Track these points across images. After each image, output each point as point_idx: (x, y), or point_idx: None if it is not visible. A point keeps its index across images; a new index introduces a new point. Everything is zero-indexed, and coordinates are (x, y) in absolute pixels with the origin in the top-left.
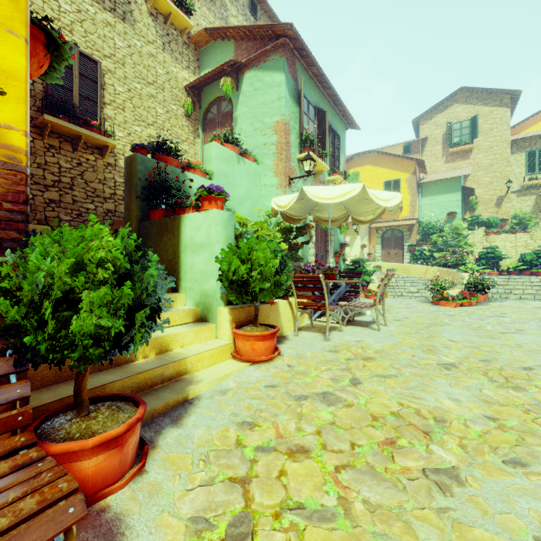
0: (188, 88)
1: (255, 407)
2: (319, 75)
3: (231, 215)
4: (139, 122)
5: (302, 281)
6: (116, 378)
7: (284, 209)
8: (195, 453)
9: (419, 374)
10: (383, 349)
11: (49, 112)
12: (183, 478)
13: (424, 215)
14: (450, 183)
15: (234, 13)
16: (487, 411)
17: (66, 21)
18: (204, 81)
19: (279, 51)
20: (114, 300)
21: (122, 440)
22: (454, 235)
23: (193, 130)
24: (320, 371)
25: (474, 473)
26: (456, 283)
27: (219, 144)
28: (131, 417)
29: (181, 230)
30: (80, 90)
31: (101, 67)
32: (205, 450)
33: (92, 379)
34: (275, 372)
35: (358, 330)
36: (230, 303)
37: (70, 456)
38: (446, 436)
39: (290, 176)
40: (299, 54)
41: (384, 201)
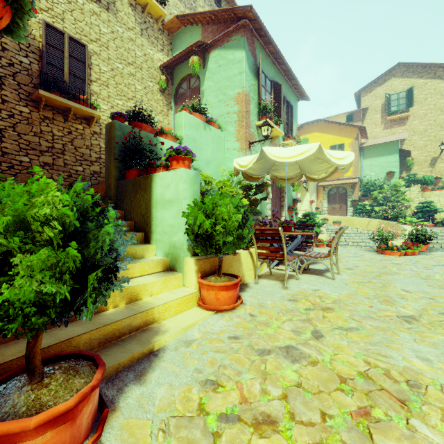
0: (163, 67)
1: (219, 363)
2: (275, 52)
3: (197, 174)
4: (120, 97)
5: (262, 234)
6: (83, 330)
7: (245, 168)
8: (155, 419)
9: (381, 328)
10: (340, 299)
11: (43, 88)
12: None
13: (365, 174)
14: (388, 147)
15: (201, 4)
16: None
17: (58, 11)
18: (175, 61)
19: (240, 31)
20: (60, 262)
21: (73, 413)
22: (393, 191)
23: (167, 103)
24: (281, 322)
25: None
26: (397, 234)
27: (188, 113)
28: (87, 382)
29: (152, 187)
30: (70, 69)
31: (88, 49)
32: (166, 415)
33: (60, 332)
34: (238, 321)
35: (314, 278)
36: (196, 254)
37: (11, 437)
38: (426, 407)
39: (250, 140)
40: (258, 34)
41: (338, 160)
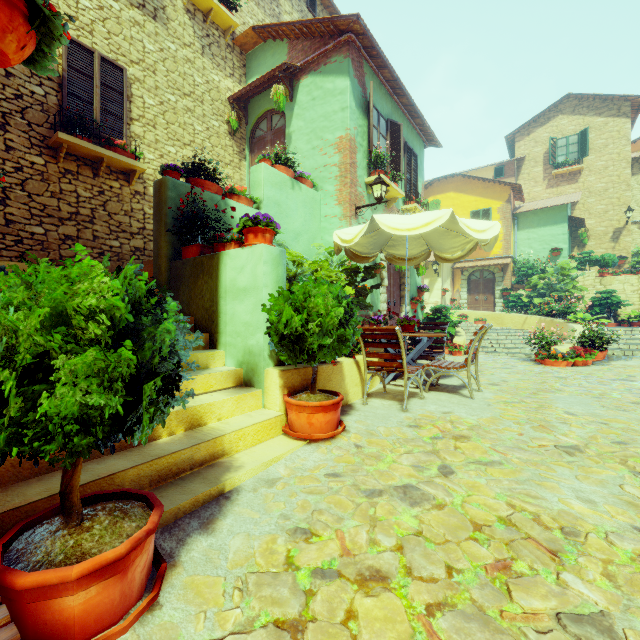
0: (233, 100)
1: (313, 507)
2: (393, 80)
3: (282, 252)
4: (173, 142)
5: (372, 335)
6: (129, 464)
7: (349, 243)
8: (229, 576)
9: (532, 461)
10: (479, 424)
11: (64, 130)
12: (210, 617)
13: (521, 252)
14: (553, 213)
15: (288, 10)
16: (636, 519)
17: (85, 20)
18: (251, 91)
19: (343, 50)
20: (109, 367)
21: (124, 564)
22: (559, 276)
23: (239, 151)
24: (398, 454)
25: (636, 625)
26: (564, 336)
27: (269, 165)
28: (140, 526)
29: (220, 271)
30: (102, 102)
31: (127, 75)
32: (243, 571)
33: (98, 466)
34: (339, 454)
35: (445, 397)
36: (281, 363)
37: (47, 591)
38: (583, 559)
39: (356, 204)
40: (368, 54)
41: (478, 232)
